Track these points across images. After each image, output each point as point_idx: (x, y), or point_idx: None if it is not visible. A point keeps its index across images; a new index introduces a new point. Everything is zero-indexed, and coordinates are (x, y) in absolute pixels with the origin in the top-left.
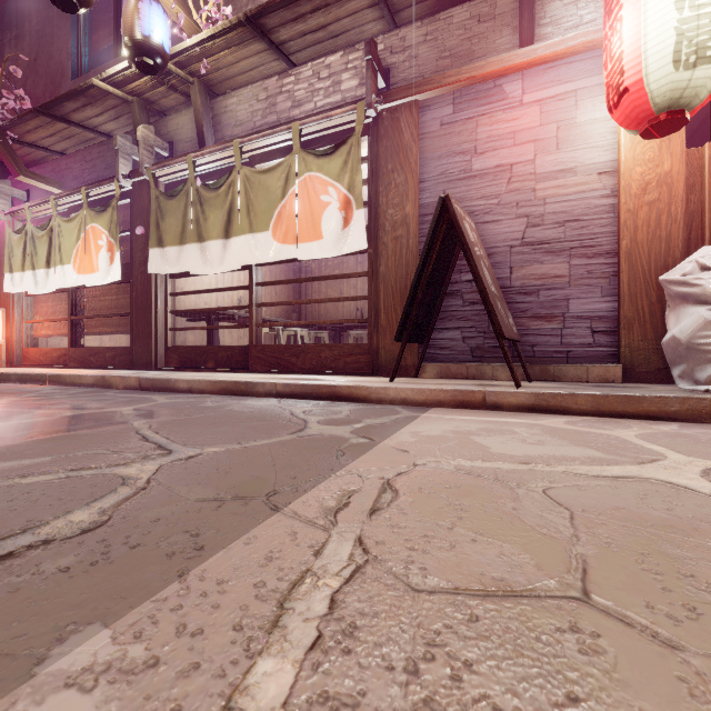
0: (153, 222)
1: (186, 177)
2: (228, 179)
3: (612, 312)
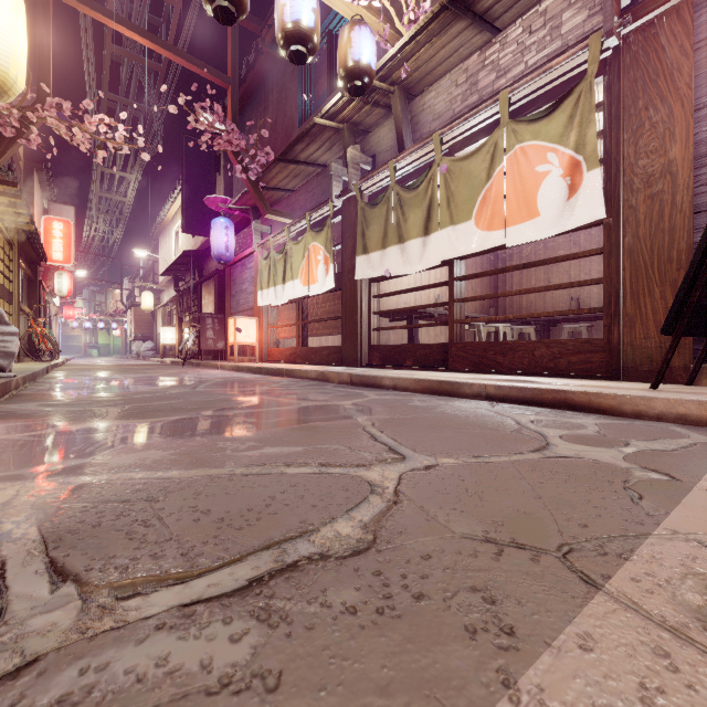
0: (359, 232)
1: (386, 184)
2: (427, 175)
3: None
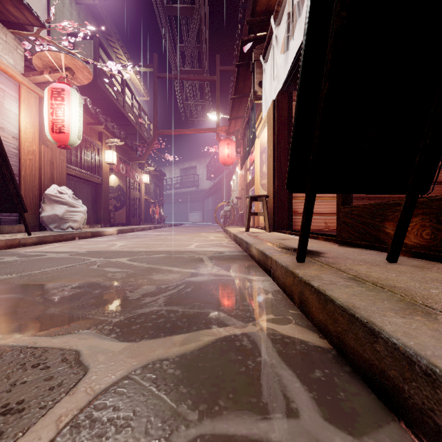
0: None
1: None
2: None
3: None
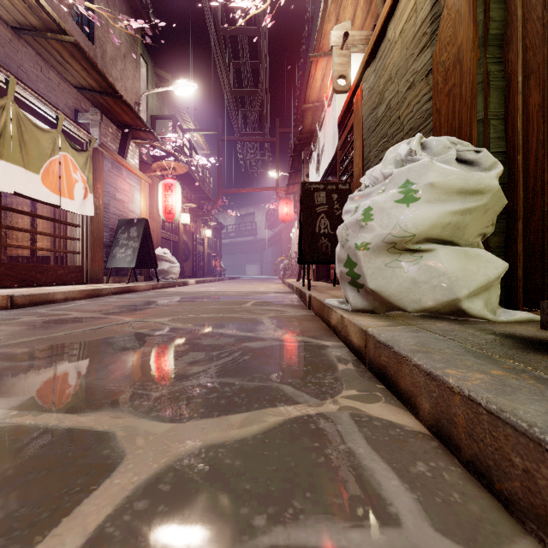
0: None
1: None
2: None
3: None
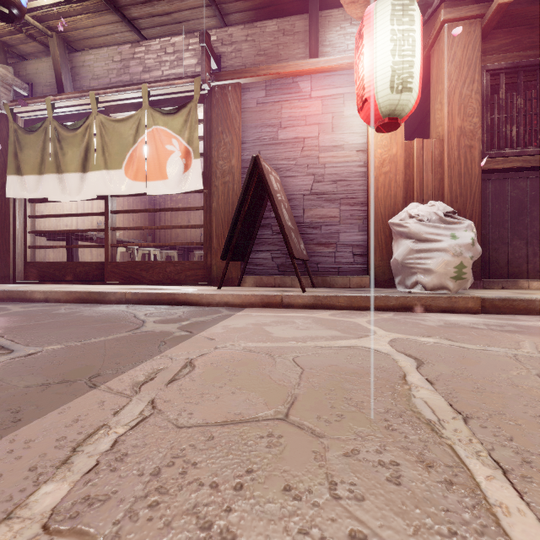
0: (11, 152)
1: (45, 116)
2: (85, 122)
3: (364, 242)
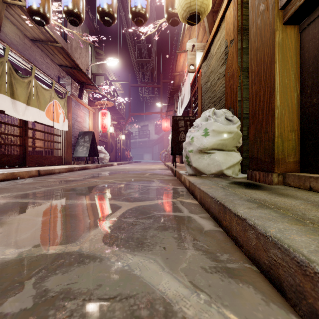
0: None
1: None
2: (28, 77)
3: None
